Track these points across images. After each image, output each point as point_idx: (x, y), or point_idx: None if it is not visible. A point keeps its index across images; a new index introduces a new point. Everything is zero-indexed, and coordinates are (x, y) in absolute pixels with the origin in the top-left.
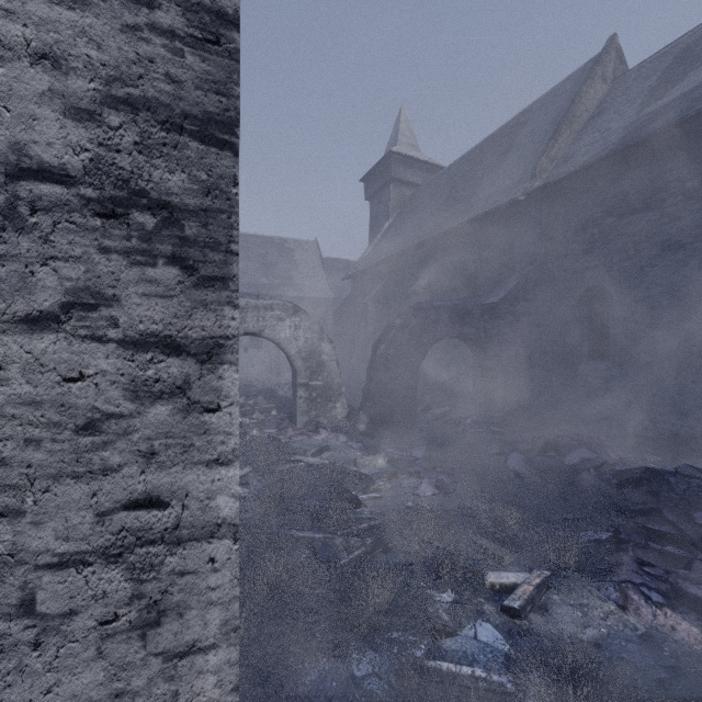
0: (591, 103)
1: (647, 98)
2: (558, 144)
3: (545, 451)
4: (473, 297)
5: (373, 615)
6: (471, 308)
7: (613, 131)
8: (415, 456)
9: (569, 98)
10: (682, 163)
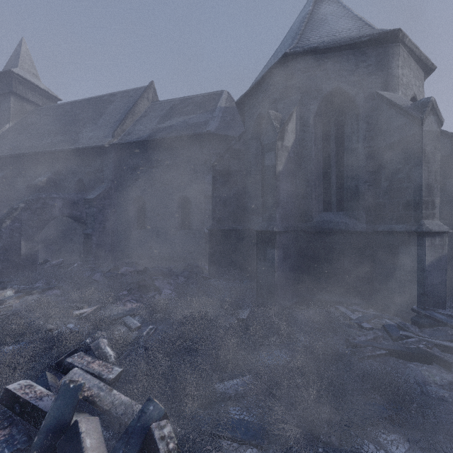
0: (142, 109)
1: (160, 120)
2: (126, 124)
3: (112, 269)
4: (79, 194)
5: (16, 331)
6: (77, 200)
7: (147, 129)
8: (37, 285)
9: (133, 101)
10: (167, 153)
